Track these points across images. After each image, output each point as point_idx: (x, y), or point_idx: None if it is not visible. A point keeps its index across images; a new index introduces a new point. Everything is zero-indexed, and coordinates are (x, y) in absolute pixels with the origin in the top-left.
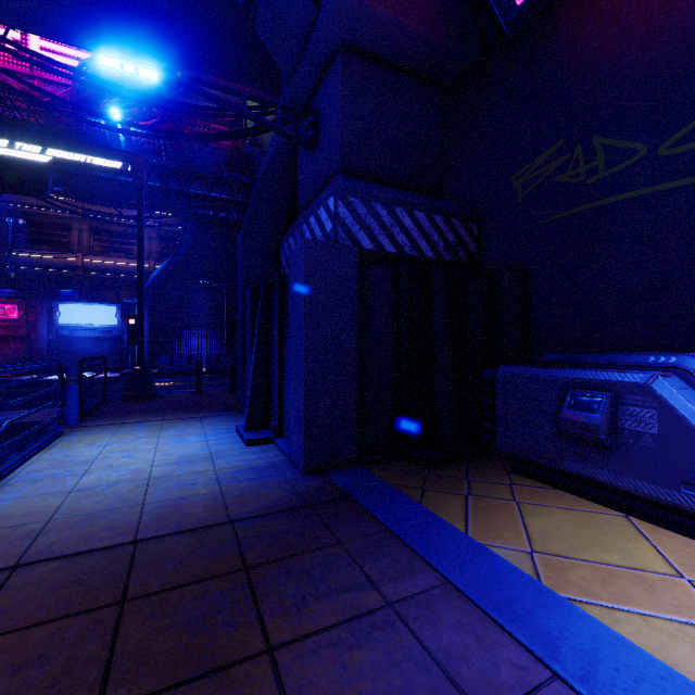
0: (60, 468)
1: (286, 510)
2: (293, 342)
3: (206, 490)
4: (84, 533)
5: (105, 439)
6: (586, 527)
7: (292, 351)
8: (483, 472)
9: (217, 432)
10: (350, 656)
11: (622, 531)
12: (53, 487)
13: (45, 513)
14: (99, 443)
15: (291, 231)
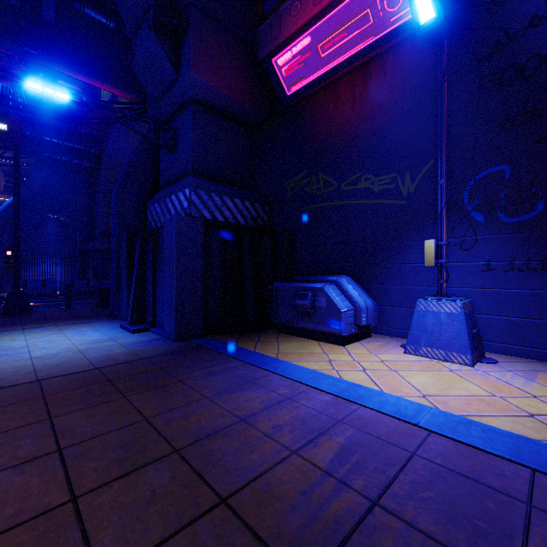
0: (6, 351)
1: (170, 353)
2: (167, 270)
3: (121, 351)
4: (63, 369)
5: (21, 337)
6: (301, 345)
7: (166, 275)
8: (267, 334)
9: (107, 329)
10: (209, 378)
11: (314, 345)
12: (15, 358)
13: (26, 366)
14: (19, 339)
15: (157, 199)
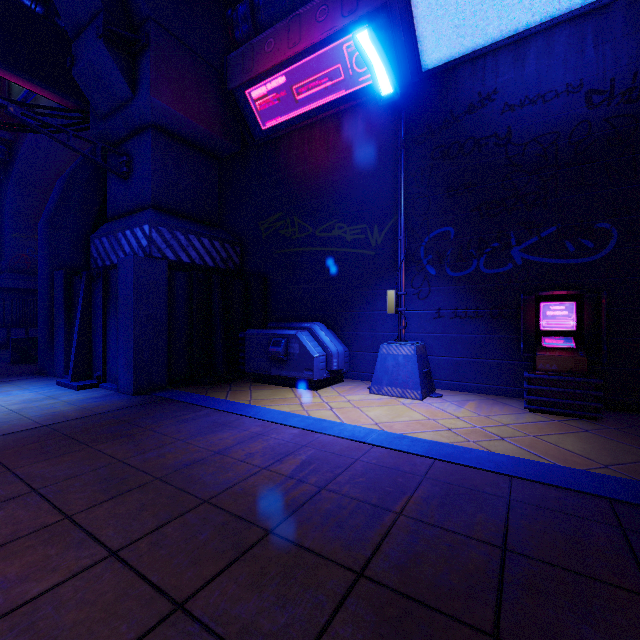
0: None
1: (131, 407)
2: (123, 317)
3: (68, 408)
4: (0, 429)
5: None
6: (275, 392)
7: (121, 322)
8: (239, 384)
9: (39, 387)
10: (180, 425)
11: (287, 391)
12: None
13: None
14: None
15: (105, 233)
